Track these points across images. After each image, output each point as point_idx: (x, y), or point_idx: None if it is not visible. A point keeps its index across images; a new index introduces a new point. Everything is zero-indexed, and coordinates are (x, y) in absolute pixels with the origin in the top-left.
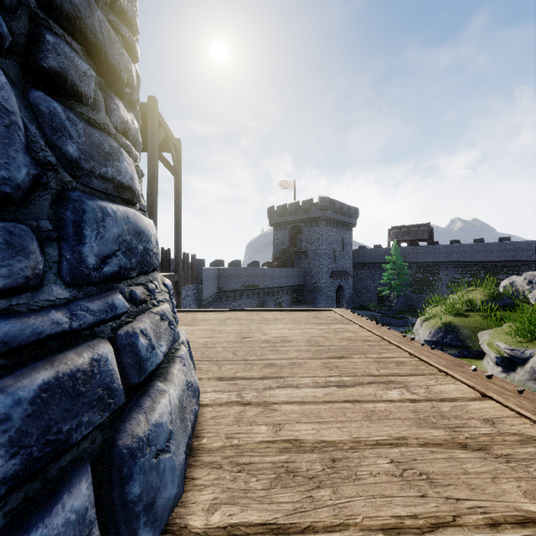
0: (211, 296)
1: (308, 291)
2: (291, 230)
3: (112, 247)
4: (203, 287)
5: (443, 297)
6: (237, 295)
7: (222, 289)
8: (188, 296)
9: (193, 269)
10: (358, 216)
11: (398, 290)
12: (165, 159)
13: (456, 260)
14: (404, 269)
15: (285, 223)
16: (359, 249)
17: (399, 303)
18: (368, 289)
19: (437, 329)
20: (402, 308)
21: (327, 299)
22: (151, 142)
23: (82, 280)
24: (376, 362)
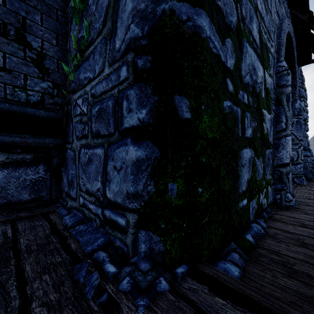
0: None
1: None
2: None
3: (312, 153)
4: None
5: None
6: None
7: None
8: None
9: None
10: None
11: None
12: None
13: None
14: None
15: None
16: None
17: None
18: None
19: None
20: None
21: None
22: None
23: (311, 156)
24: None
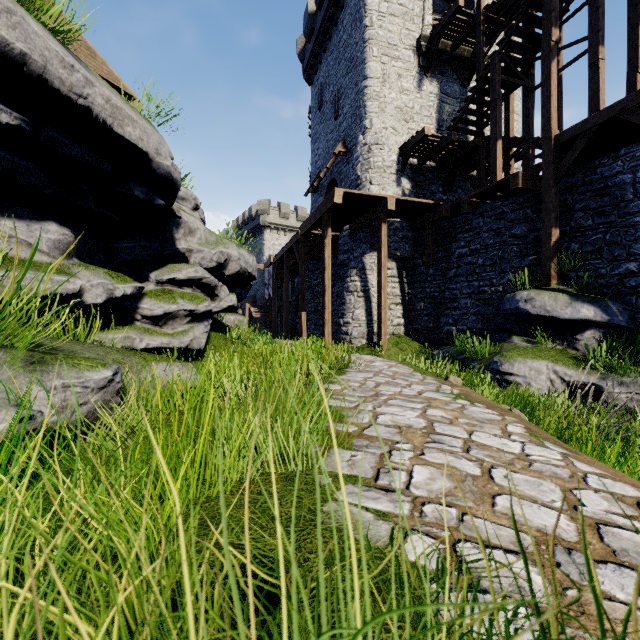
0: None
1: None
2: None
3: None
4: None
5: None
6: None
7: None
8: None
9: None
10: None
11: None
12: None
13: None
14: None
15: None
16: None
17: None
18: None
19: None
20: None
21: None
22: None
23: None
24: None
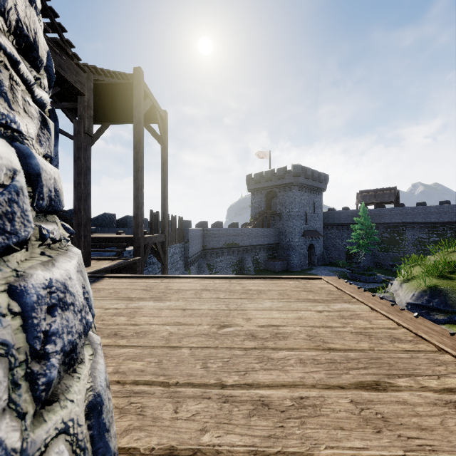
0: (196, 253)
1: (282, 249)
2: (266, 195)
3: None
4: (189, 246)
5: (409, 255)
6: (219, 252)
7: (206, 247)
8: (175, 254)
9: (180, 229)
10: (327, 181)
11: (366, 248)
12: (153, 129)
13: (422, 220)
14: (371, 229)
15: (261, 188)
16: (329, 212)
17: (366, 260)
18: (336, 247)
19: (421, 292)
20: (369, 265)
21: (299, 256)
22: (137, 111)
23: None
24: (449, 405)
